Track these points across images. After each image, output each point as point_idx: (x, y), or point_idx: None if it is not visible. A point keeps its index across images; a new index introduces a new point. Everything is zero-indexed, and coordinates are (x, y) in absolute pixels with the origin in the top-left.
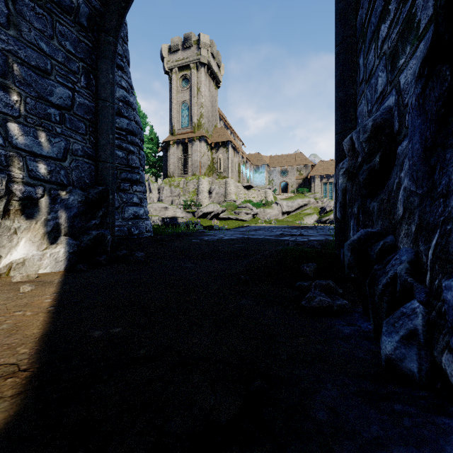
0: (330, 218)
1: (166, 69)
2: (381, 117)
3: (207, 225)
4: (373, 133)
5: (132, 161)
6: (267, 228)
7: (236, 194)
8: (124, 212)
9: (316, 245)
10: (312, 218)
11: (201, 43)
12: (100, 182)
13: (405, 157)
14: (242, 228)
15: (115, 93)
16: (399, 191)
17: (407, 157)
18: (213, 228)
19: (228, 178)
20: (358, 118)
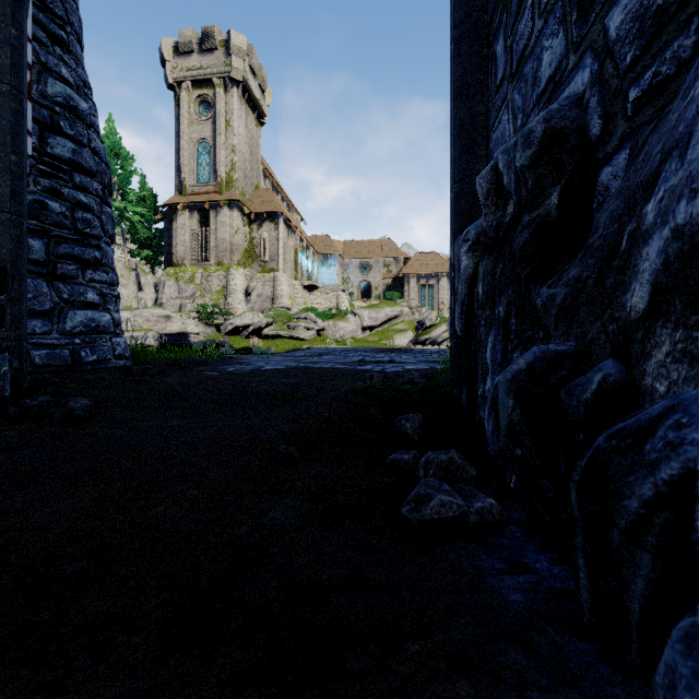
0: (431, 337)
1: (170, 81)
2: (560, 115)
3: (242, 347)
4: (544, 148)
5: (83, 222)
6: (338, 351)
7: (290, 297)
8: (64, 320)
9: (417, 379)
10: (406, 336)
11: (232, 46)
12: None
13: (667, 157)
14: (299, 352)
15: (45, 86)
16: (638, 250)
17: (673, 155)
18: (251, 351)
19: (278, 271)
20: (493, 152)
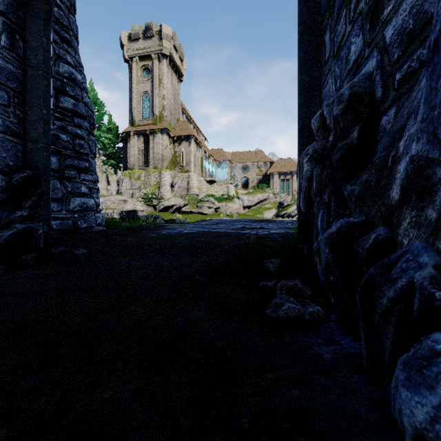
0: (287, 212)
1: (126, 57)
2: (359, 85)
3: (169, 219)
4: (349, 104)
5: (79, 146)
6: (228, 221)
7: (198, 188)
8: (68, 203)
9: (277, 239)
10: (271, 212)
11: (163, 34)
12: (29, 166)
13: (409, 117)
14: (204, 222)
15: (58, 67)
16: (396, 166)
17: (412, 116)
18: (175, 221)
19: (190, 171)
20: (323, 101)
